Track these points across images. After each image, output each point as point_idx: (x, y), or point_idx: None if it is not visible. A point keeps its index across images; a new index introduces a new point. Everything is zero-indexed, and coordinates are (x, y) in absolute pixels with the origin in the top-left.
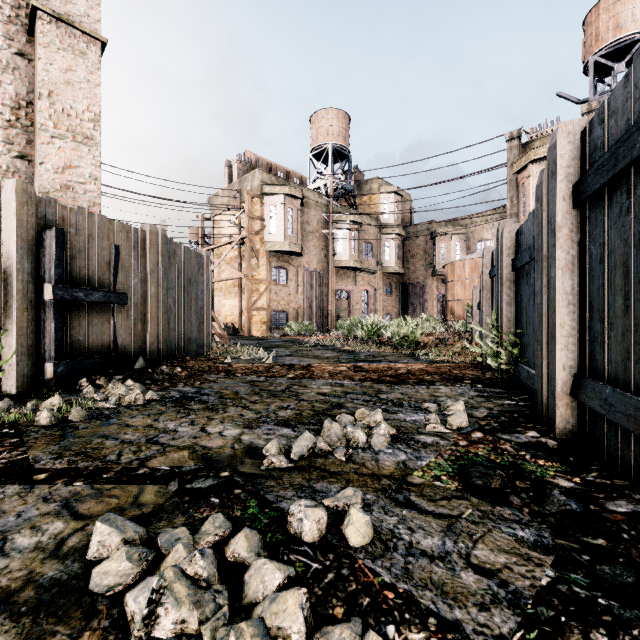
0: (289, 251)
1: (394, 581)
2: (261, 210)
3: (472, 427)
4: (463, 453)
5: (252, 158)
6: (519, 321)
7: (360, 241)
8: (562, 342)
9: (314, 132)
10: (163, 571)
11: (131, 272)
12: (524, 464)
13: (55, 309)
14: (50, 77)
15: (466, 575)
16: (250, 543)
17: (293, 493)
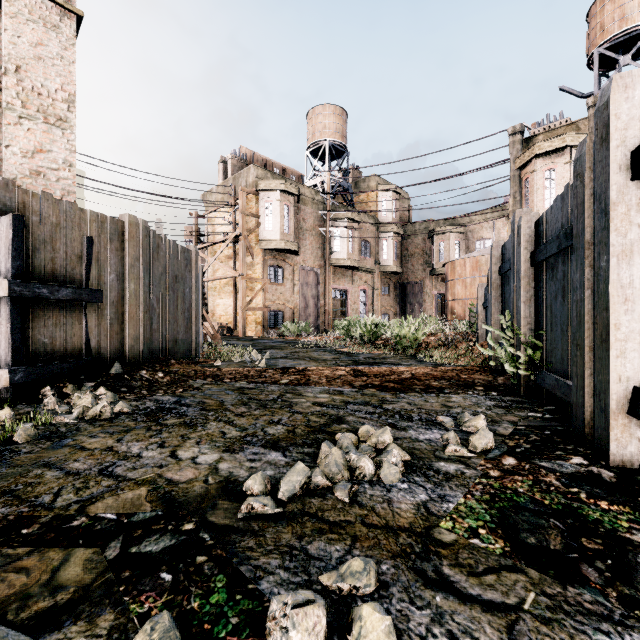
0: (285, 249)
1: None
2: (256, 207)
3: (500, 449)
4: (498, 489)
5: (247, 154)
6: (540, 321)
7: (358, 240)
8: (617, 347)
9: (311, 128)
10: None
11: (107, 267)
12: (583, 508)
13: (12, 307)
14: (18, 51)
15: None
16: None
17: (278, 562)
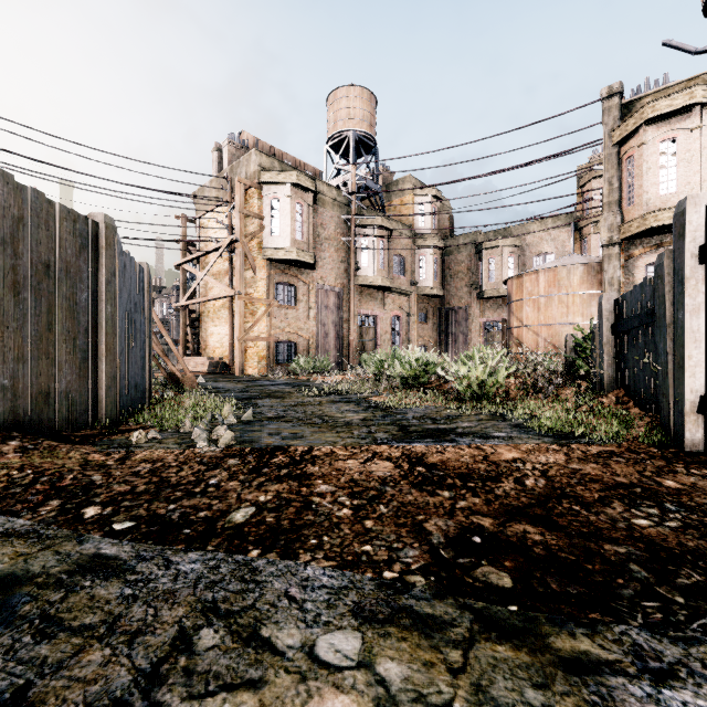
0: (297, 261)
1: None
2: (259, 205)
3: None
4: None
5: (249, 141)
6: None
7: (390, 254)
8: None
9: (332, 116)
10: None
11: None
12: None
13: None
14: None
15: None
16: None
17: None
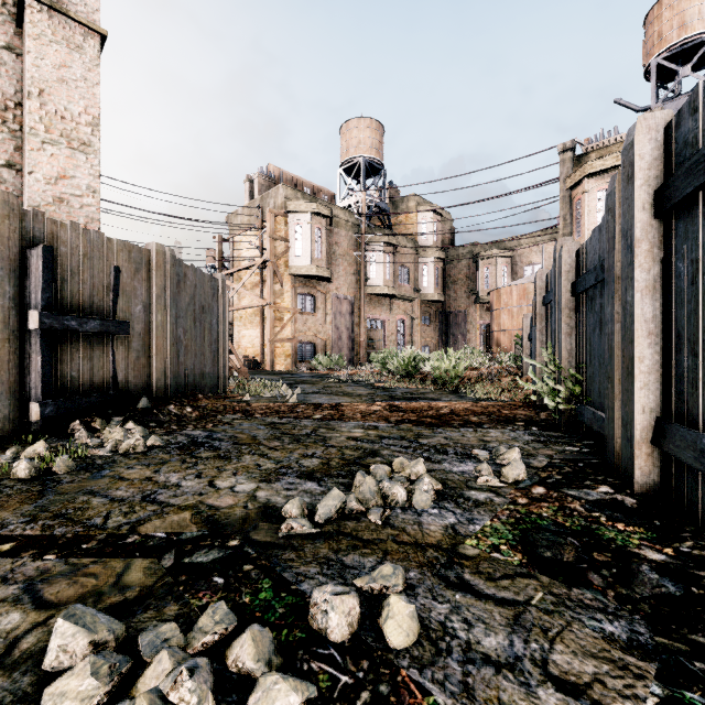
0: (316, 276)
1: (450, 703)
2: (285, 230)
3: (531, 480)
4: (524, 514)
5: (275, 172)
6: (581, 354)
7: (395, 265)
8: (641, 379)
9: (344, 144)
10: (134, 700)
11: (134, 298)
12: (600, 529)
13: (42, 340)
14: (41, 74)
15: (545, 693)
16: (258, 648)
17: (317, 570)
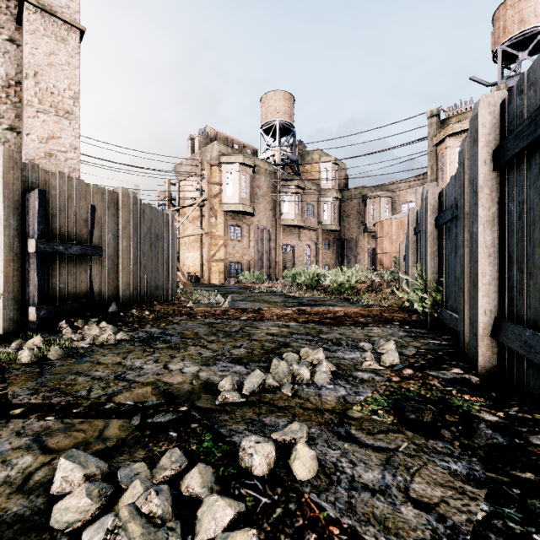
0: (243, 211)
1: (339, 516)
2: (219, 176)
3: (403, 364)
4: (396, 388)
5: (211, 132)
6: (442, 271)
7: (303, 203)
8: (483, 289)
9: (264, 111)
10: (118, 510)
11: (105, 228)
12: (451, 399)
13: (38, 260)
14: (35, 60)
15: (406, 509)
16: (203, 478)
17: (244, 427)
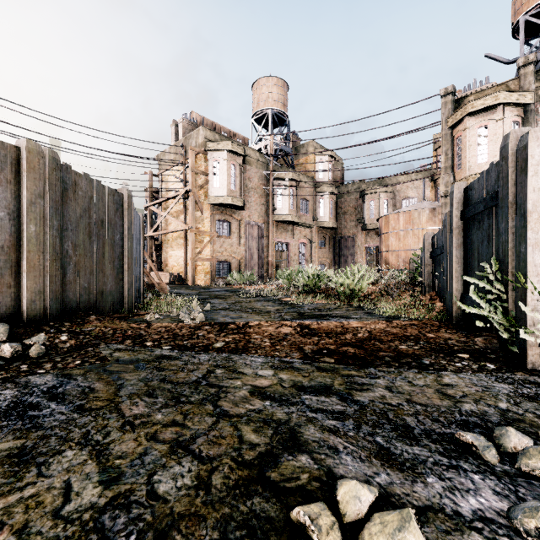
0: (232, 205)
1: None
2: (205, 165)
3: None
4: None
5: (197, 118)
6: None
7: (298, 198)
8: None
9: (256, 98)
10: None
11: None
12: None
13: None
14: None
15: None
16: None
17: None
